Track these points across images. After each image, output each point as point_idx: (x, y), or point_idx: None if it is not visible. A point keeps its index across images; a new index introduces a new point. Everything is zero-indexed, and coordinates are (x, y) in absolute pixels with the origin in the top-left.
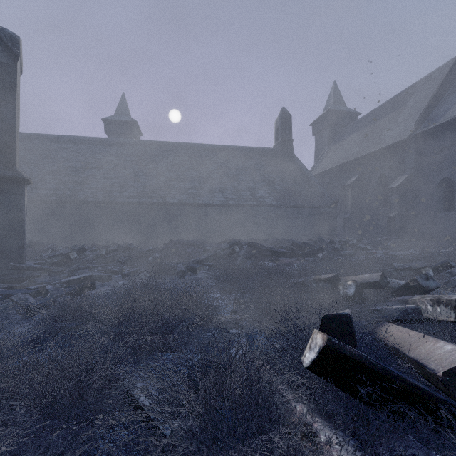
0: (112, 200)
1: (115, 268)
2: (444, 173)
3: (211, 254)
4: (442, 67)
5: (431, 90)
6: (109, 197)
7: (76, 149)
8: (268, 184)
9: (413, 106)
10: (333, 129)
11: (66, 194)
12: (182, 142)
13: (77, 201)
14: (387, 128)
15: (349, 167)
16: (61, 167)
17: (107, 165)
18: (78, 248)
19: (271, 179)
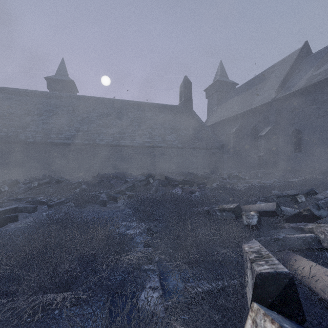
0: (50, 141)
1: (44, 199)
2: (294, 126)
3: (130, 185)
4: (292, 54)
5: (285, 69)
6: (47, 138)
7: (20, 99)
8: (175, 131)
9: (274, 79)
10: (219, 94)
11: (8, 136)
12: (110, 98)
13: (18, 141)
14: (257, 94)
15: (231, 120)
16: (5, 113)
17: (46, 113)
18: (11, 181)
19: (177, 128)
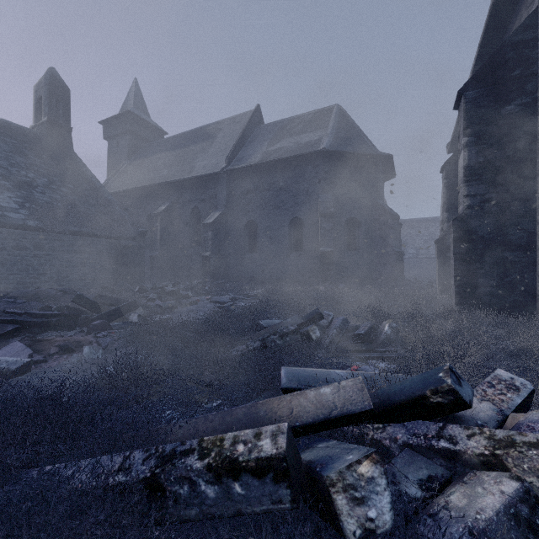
0: None
1: None
2: (250, 215)
3: None
4: (244, 114)
5: (237, 132)
6: None
7: None
8: (17, 186)
9: (223, 142)
10: (134, 139)
11: None
12: None
13: None
14: (199, 157)
15: (157, 191)
16: None
17: None
18: None
19: (26, 180)
